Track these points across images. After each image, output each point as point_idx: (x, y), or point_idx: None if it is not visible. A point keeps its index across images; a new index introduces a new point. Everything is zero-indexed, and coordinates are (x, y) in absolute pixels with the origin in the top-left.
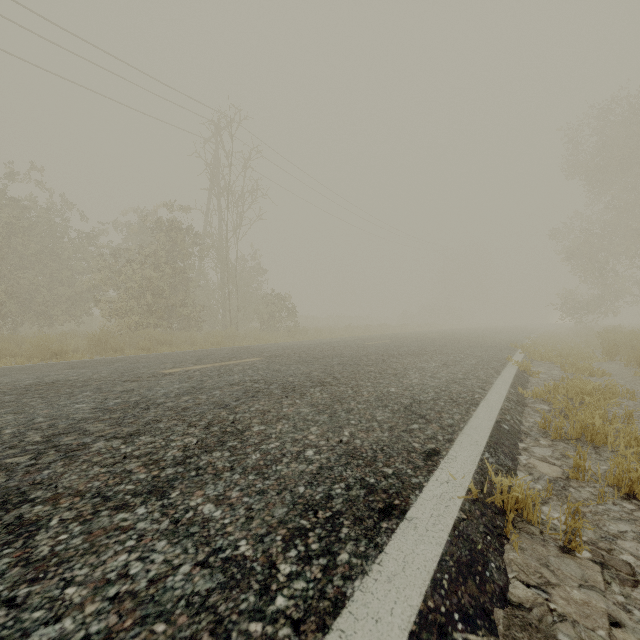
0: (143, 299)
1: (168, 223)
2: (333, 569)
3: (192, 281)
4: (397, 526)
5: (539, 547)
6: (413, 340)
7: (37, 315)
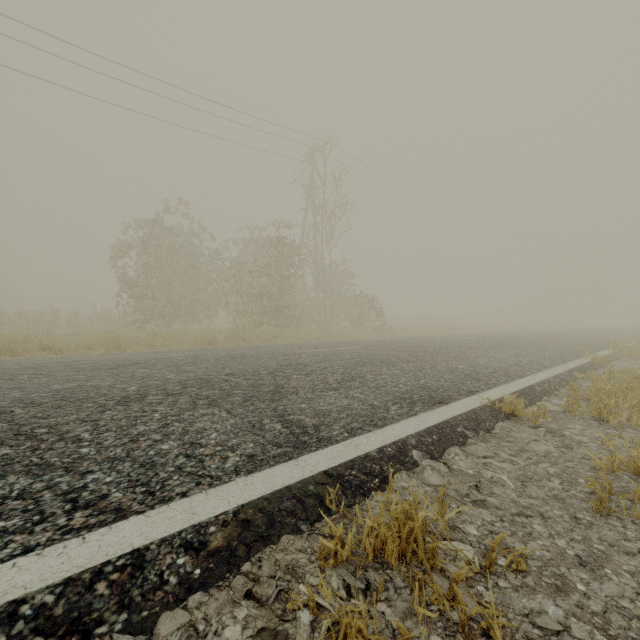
0: (259, 302)
1: (277, 239)
2: (412, 410)
3: (295, 286)
4: (443, 406)
5: (518, 424)
6: (498, 338)
7: (184, 315)
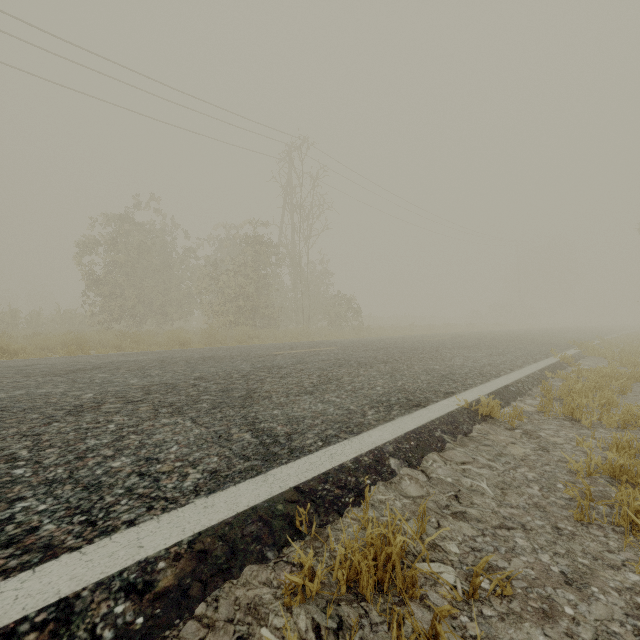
0: (235, 302)
1: (254, 238)
2: (390, 414)
3: (272, 286)
4: (420, 409)
5: (494, 427)
6: (472, 337)
7: (156, 315)
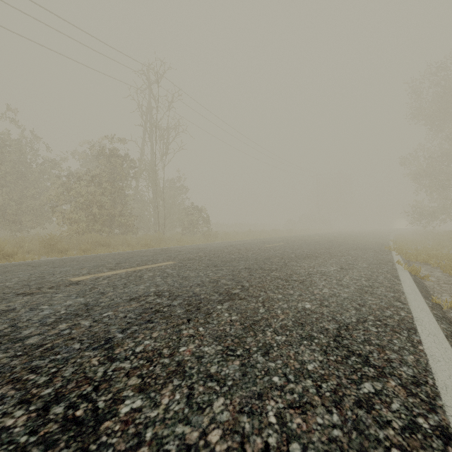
0: (89, 210)
1: (109, 151)
2: None
3: (128, 196)
4: None
5: None
6: (302, 243)
7: (9, 223)
